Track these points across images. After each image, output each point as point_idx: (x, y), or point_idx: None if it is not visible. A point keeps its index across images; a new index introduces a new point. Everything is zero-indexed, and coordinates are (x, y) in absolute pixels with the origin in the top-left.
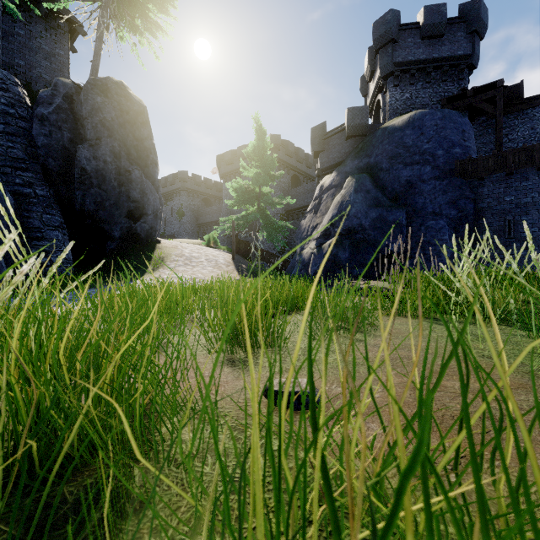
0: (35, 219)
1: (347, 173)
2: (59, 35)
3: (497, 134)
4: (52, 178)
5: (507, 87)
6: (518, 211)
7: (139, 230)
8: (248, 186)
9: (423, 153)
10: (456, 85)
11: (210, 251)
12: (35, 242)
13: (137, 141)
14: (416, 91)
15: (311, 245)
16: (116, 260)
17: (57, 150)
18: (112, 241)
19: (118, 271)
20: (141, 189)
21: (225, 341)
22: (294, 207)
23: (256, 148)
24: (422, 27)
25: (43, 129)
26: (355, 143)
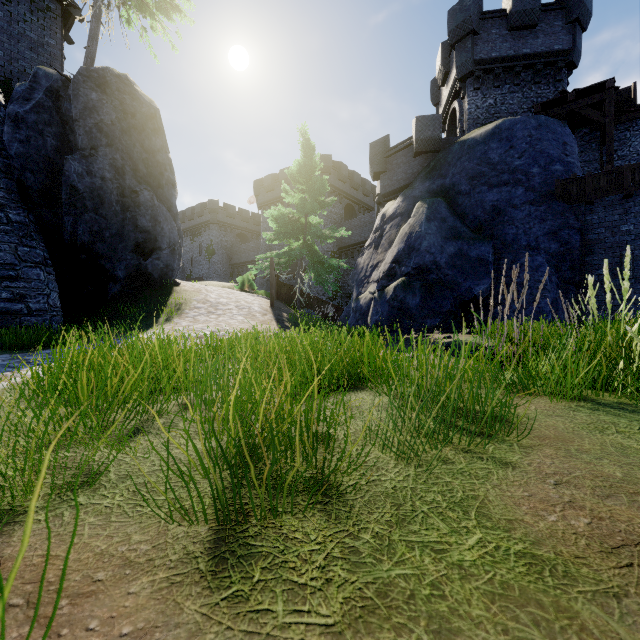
0: (6, 253)
1: (415, 198)
2: (49, 19)
3: (606, 148)
4: (32, 199)
5: (615, 91)
6: (639, 244)
7: (151, 269)
8: (291, 215)
9: (513, 172)
10: (552, 88)
11: (243, 295)
12: (6, 283)
13: (147, 153)
14: (501, 96)
15: (371, 289)
16: (120, 307)
17: (38, 162)
18: (115, 283)
19: (121, 321)
20: (152, 215)
21: (212, 486)
22: (348, 244)
23: (302, 168)
24: (509, 15)
25: (17, 133)
26: (425, 161)
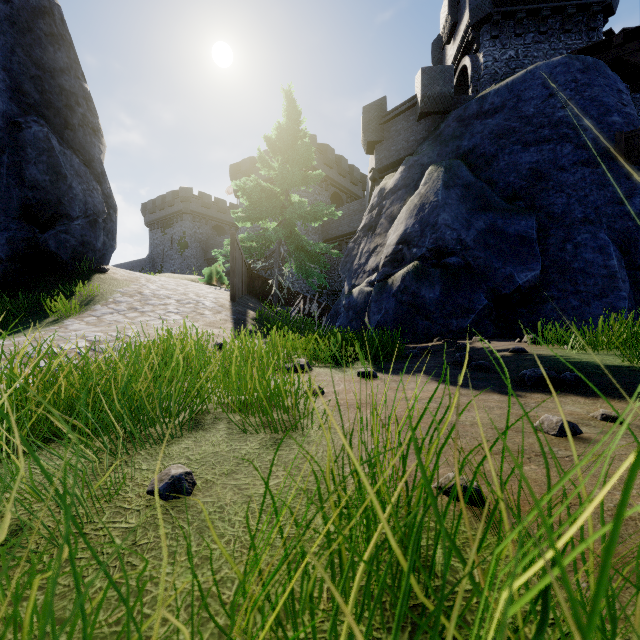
0: None
1: (423, 165)
2: None
3: None
4: None
5: None
6: None
7: (54, 246)
8: (267, 190)
9: (556, 125)
10: (585, 39)
11: (198, 287)
12: None
13: (40, 69)
14: (524, 47)
15: (369, 280)
16: None
17: None
18: None
19: None
20: (50, 165)
21: None
22: (334, 235)
23: (279, 129)
24: None
25: None
26: (432, 125)
